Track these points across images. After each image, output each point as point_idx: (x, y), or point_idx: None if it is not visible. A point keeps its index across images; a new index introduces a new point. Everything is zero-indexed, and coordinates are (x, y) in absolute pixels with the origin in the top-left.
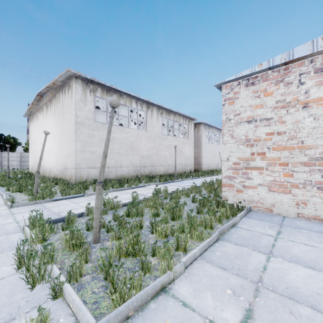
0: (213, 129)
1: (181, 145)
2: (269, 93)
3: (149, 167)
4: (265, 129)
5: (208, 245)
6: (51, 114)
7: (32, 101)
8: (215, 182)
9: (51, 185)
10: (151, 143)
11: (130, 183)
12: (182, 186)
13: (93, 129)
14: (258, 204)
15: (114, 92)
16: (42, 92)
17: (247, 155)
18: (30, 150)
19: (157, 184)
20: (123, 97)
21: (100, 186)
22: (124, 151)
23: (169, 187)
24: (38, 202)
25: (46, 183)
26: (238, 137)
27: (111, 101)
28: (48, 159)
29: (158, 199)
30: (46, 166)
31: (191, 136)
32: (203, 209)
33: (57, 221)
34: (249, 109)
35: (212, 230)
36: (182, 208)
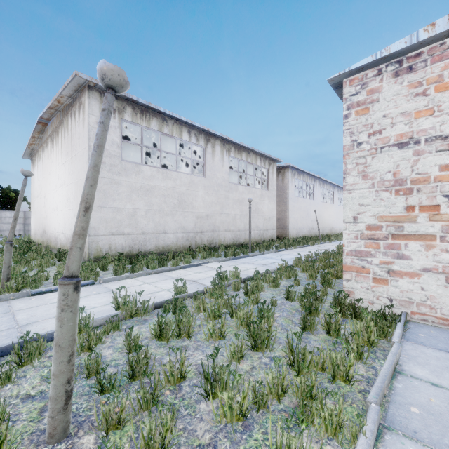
0: (305, 176)
1: (258, 200)
2: (448, 83)
3: (209, 233)
4: (438, 158)
5: None
6: (57, 151)
7: (32, 133)
8: (314, 258)
9: (47, 263)
10: (212, 196)
11: (177, 259)
12: (262, 264)
13: (119, 172)
14: (423, 308)
15: (154, 114)
16: (44, 117)
17: (396, 210)
18: (32, 208)
19: (221, 261)
20: (168, 123)
21: (67, 288)
22: (169, 208)
23: (241, 266)
24: (2, 298)
25: (39, 259)
26: (378, 175)
27: (103, 70)
28: (53, 221)
29: (223, 293)
30: (51, 231)
31: (273, 186)
32: (314, 320)
33: (3, 352)
34: (402, 120)
35: (351, 385)
36: (272, 321)
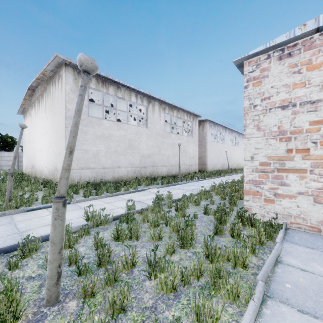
0: (219, 127)
1: (185, 144)
2: (315, 65)
3: (150, 168)
4: (308, 116)
5: (254, 318)
6: (42, 109)
7: (24, 96)
8: (225, 185)
9: (36, 189)
10: (152, 141)
11: (128, 186)
12: (188, 190)
13: (86, 124)
14: (298, 219)
15: (111, 83)
16: (33, 85)
17: (280, 152)
18: (23, 149)
19: (159, 188)
20: (121, 90)
21: (58, 205)
22: (122, 150)
23: (173, 191)
24: (6, 213)
25: (30, 186)
26: (268, 128)
27: (81, 60)
28: (39, 159)
29: (160, 210)
30: (38, 166)
31: (196, 134)
32: (223, 227)
33: (11, 249)
34: (284, 90)
35: (246, 270)
36: (194, 228)
